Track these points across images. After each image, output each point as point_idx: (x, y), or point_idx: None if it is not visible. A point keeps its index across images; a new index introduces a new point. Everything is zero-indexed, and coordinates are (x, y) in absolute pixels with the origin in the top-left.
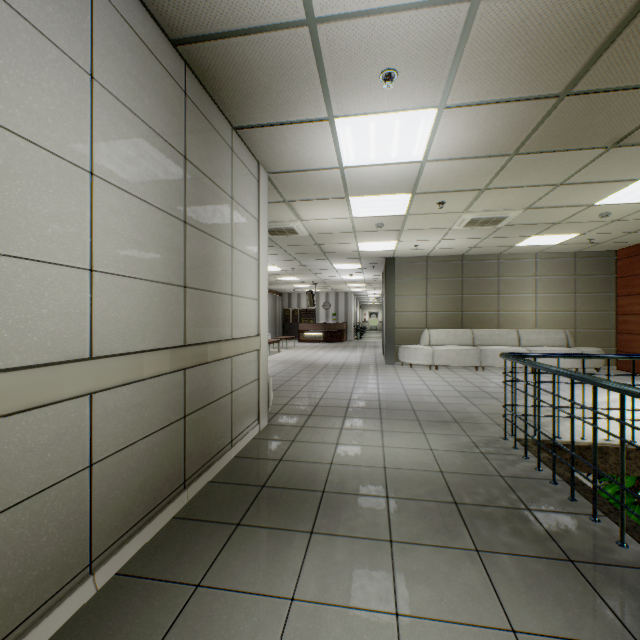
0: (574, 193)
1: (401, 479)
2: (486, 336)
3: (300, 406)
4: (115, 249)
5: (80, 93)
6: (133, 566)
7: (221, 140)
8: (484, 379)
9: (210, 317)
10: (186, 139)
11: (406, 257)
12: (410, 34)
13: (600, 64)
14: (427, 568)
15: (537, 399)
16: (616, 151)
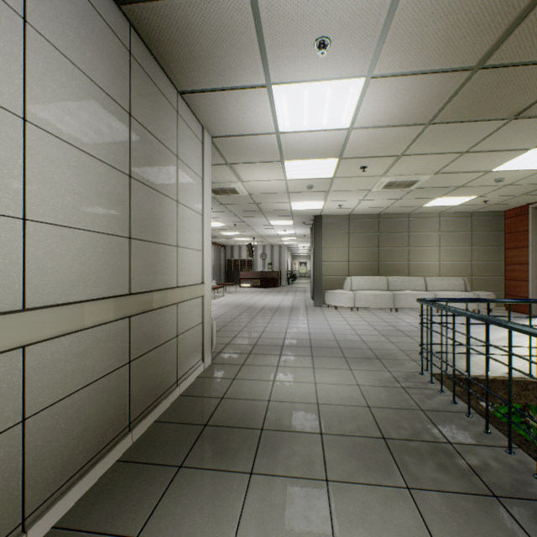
0: (476, 160)
1: (333, 415)
2: (398, 282)
3: (241, 345)
4: (52, 198)
5: (10, 34)
6: (71, 517)
7: (167, 102)
8: (398, 319)
9: (156, 267)
10: (131, 97)
11: (331, 215)
12: (344, 1)
13: (512, 39)
14: (363, 509)
15: (452, 340)
16: (515, 123)
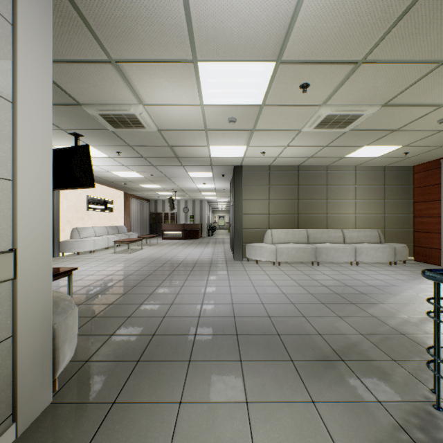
0: None
1: None
2: (318, 235)
3: (131, 337)
4: None
5: None
6: None
7: None
8: (325, 275)
9: None
10: None
11: (252, 166)
12: None
13: None
14: None
15: None
16: None
